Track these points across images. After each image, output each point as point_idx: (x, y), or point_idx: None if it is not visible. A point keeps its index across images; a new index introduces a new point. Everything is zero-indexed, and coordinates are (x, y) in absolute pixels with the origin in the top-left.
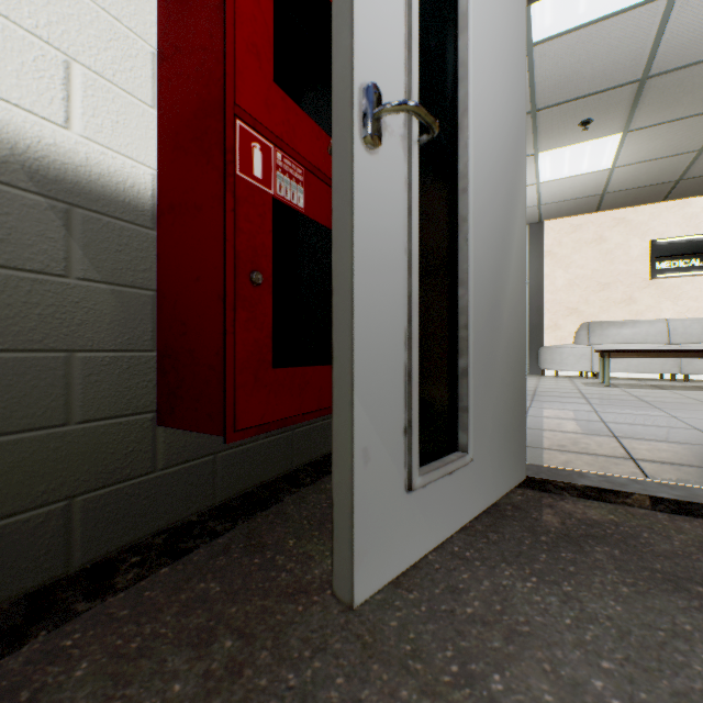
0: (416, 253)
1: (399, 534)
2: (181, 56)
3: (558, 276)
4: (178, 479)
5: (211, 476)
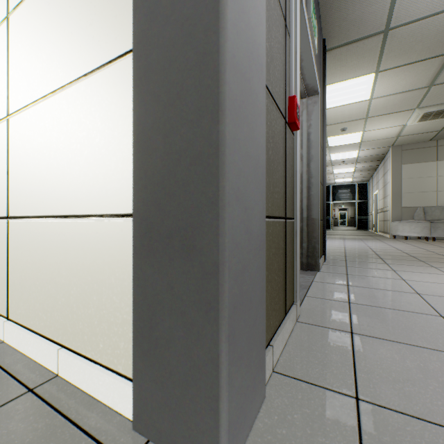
0: None
1: None
2: None
3: None
4: None
5: None
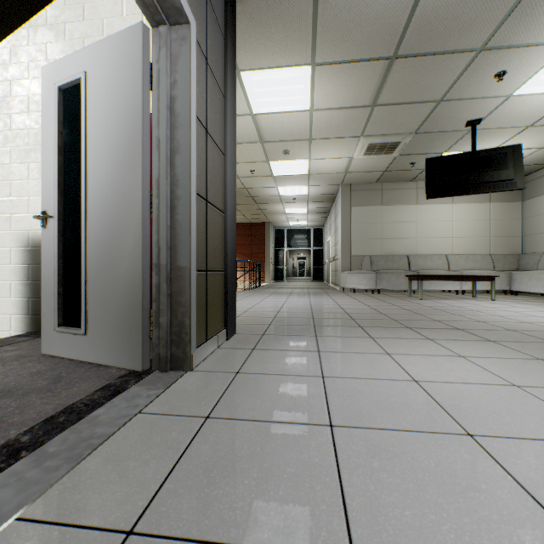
0: (57, 252)
1: (55, 343)
2: None
3: None
4: None
5: None
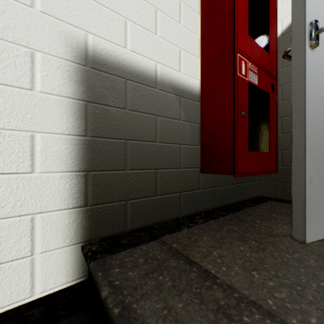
0: None
1: (323, 220)
2: (211, 36)
3: None
4: (205, 194)
5: (214, 195)
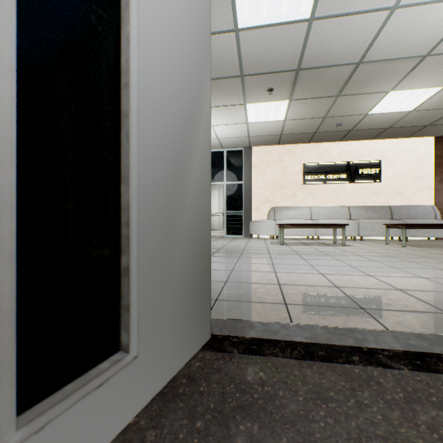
0: (10, 135)
1: None
2: None
3: (259, 179)
4: None
5: None
